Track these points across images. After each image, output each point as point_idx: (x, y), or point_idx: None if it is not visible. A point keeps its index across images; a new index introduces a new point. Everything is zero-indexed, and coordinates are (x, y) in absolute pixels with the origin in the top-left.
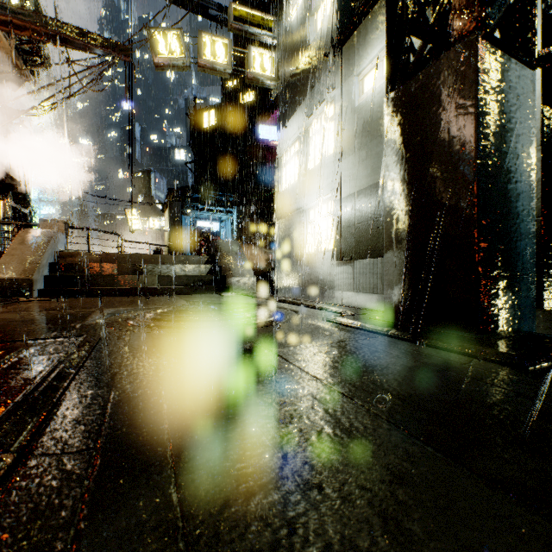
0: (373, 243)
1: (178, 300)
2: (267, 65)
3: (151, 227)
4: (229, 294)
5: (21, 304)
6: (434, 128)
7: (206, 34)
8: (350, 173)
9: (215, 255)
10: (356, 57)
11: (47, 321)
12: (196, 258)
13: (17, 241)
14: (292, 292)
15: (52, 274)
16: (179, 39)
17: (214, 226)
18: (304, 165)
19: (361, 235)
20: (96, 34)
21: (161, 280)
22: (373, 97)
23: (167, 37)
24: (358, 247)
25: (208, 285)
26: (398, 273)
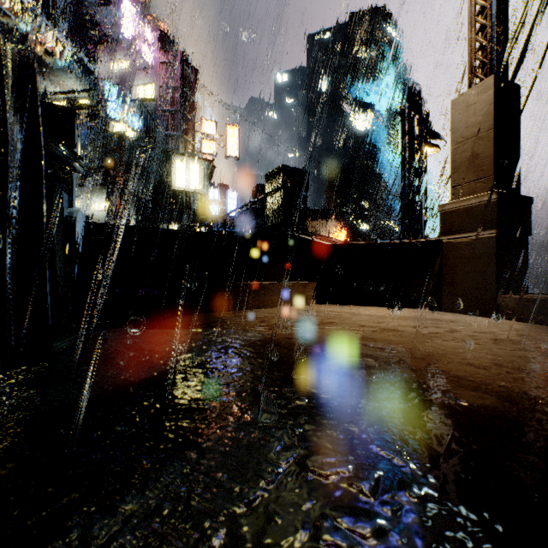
0: None
1: None
2: None
3: None
4: None
5: None
6: None
7: None
8: None
9: None
10: (90, 195)
11: None
12: None
13: None
14: None
15: None
16: None
17: None
18: None
19: None
20: None
21: None
22: (97, 213)
23: None
24: None
25: None
26: None
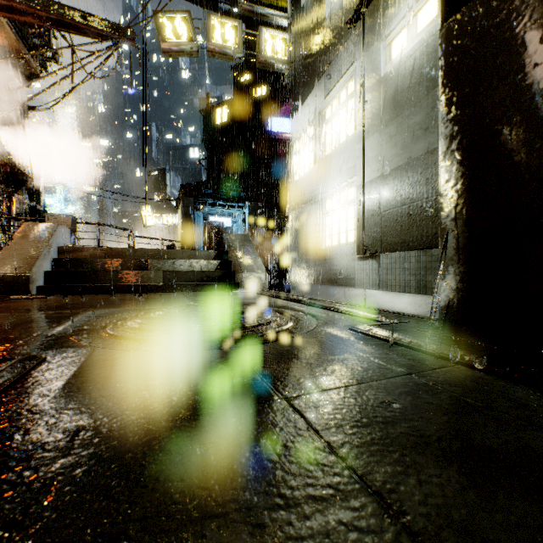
0: (403, 233)
1: (181, 299)
2: (280, 47)
3: (164, 223)
4: (238, 291)
5: (12, 302)
6: (530, 49)
7: (215, 16)
8: (375, 154)
9: (224, 250)
10: (382, 18)
11: (10, 327)
12: (204, 253)
13: (18, 236)
14: (307, 289)
15: (54, 270)
16: (187, 22)
17: (226, 221)
18: (319, 150)
19: (389, 224)
20: (99, 17)
21: (167, 276)
22: (403, 61)
23: (174, 21)
24: (384, 239)
25: (216, 282)
26: (464, 269)
